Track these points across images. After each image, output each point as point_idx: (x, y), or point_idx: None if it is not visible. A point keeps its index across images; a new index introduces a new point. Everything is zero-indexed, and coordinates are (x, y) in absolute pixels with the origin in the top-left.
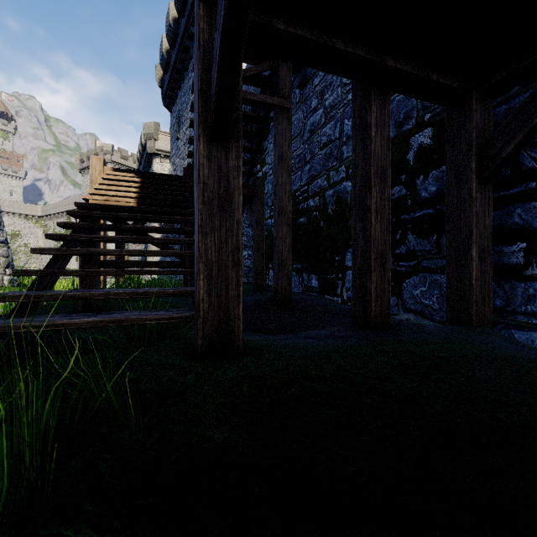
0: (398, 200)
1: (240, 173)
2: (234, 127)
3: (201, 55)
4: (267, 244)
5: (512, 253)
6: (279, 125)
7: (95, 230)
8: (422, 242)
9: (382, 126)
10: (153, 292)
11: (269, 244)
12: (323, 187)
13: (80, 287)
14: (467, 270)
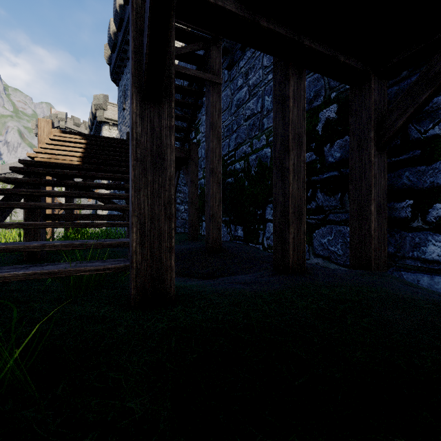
0: (309, 164)
1: (172, 132)
2: (166, 88)
3: (134, 18)
4: (200, 200)
5: (401, 209)
6: (210, 97)
7: (38, 185)
8: (329, 199)
9: (298, 98)
10: (89, 244)
11: (202, 200)
12: (247, 152)
13: (25, 238)
14: (367, 222)
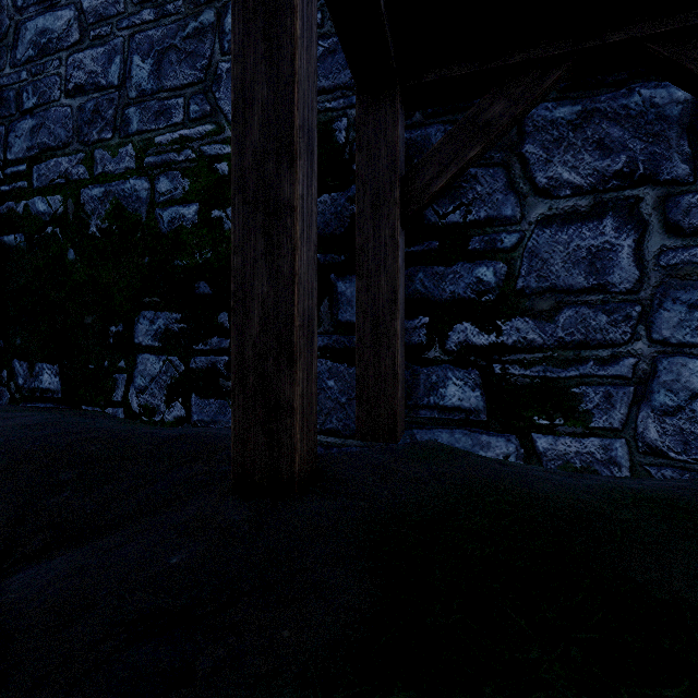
0: None
1: None
2: None
3: None
4: None
5: (414, 330)
6: None
7: None
8: None
9: (309, 30)
10: None
11: None
12: (76, 177)
13: None
14: (390, 352)
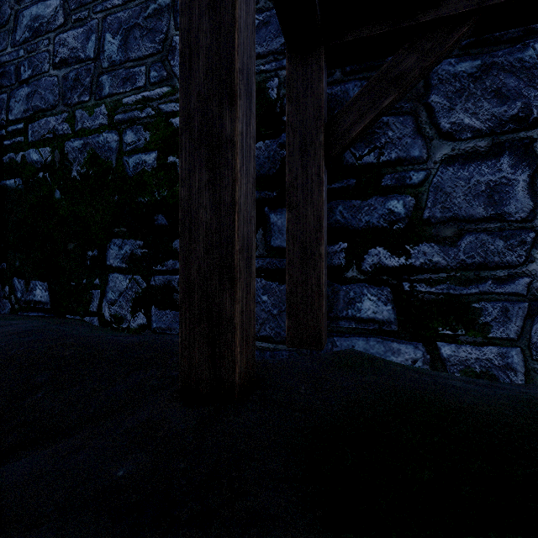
0: None
1: None
2: None
3: None
4: None
5: (334, 254)
6: None
7: None
8: None
9: None
10: None
11: None
12: (61, 132)
13: None
14: (316, 273)
